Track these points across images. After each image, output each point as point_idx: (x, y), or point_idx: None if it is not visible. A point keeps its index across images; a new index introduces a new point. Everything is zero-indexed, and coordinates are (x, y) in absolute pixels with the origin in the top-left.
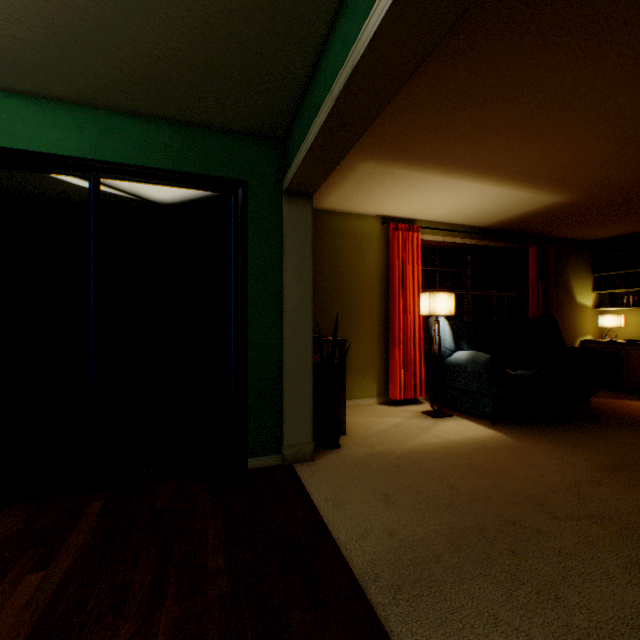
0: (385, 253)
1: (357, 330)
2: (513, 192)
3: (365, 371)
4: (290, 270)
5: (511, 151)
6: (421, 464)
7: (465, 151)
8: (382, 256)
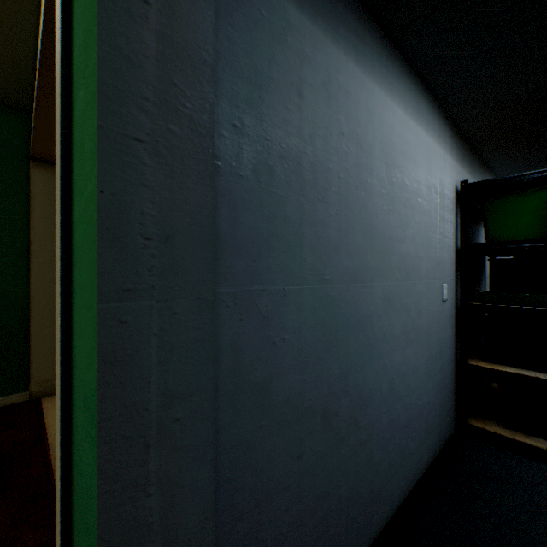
0: None
1: None
2: None
3: None
4: (39, 227)
5: None
6: None
7: None
8: None
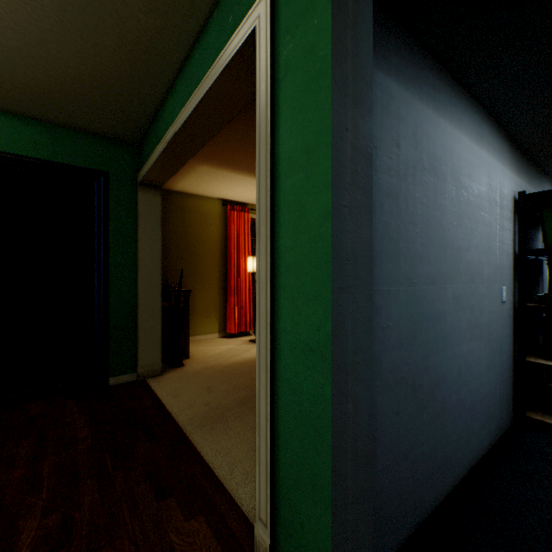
0: (225, 226)
1: (203, 283)
2: None
3: (210, 314)
4: (144, 239)
5: None
6: (238, 369)
7: None
8: (223, 228)
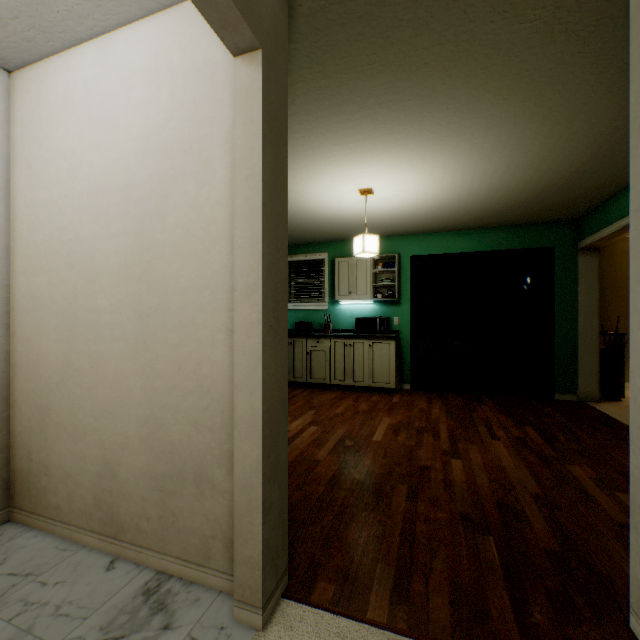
0: None
1: None
2: None
3: None
4: (582, 292)
5: None
6: None
7: None
8: None
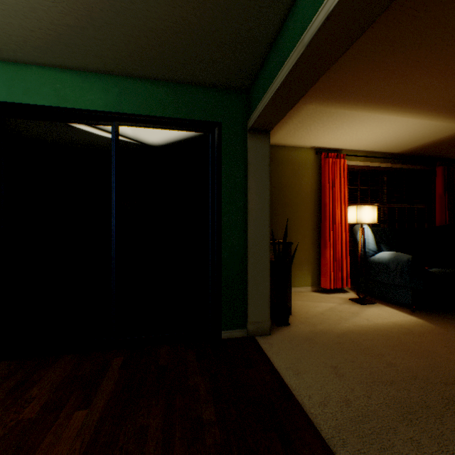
0: (317, 176)
1: (296, 235)
2: (430, 122)
3: (302, 266)
4: (253, 189)
5: (437, 86)
6: (359, 343)
7: (395, 89)
8: (315, 178)
